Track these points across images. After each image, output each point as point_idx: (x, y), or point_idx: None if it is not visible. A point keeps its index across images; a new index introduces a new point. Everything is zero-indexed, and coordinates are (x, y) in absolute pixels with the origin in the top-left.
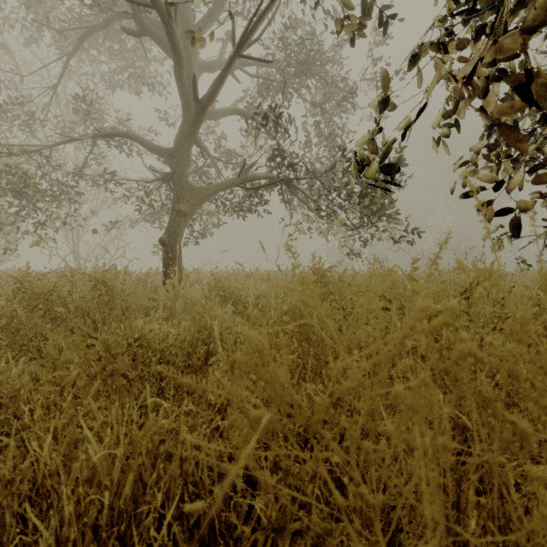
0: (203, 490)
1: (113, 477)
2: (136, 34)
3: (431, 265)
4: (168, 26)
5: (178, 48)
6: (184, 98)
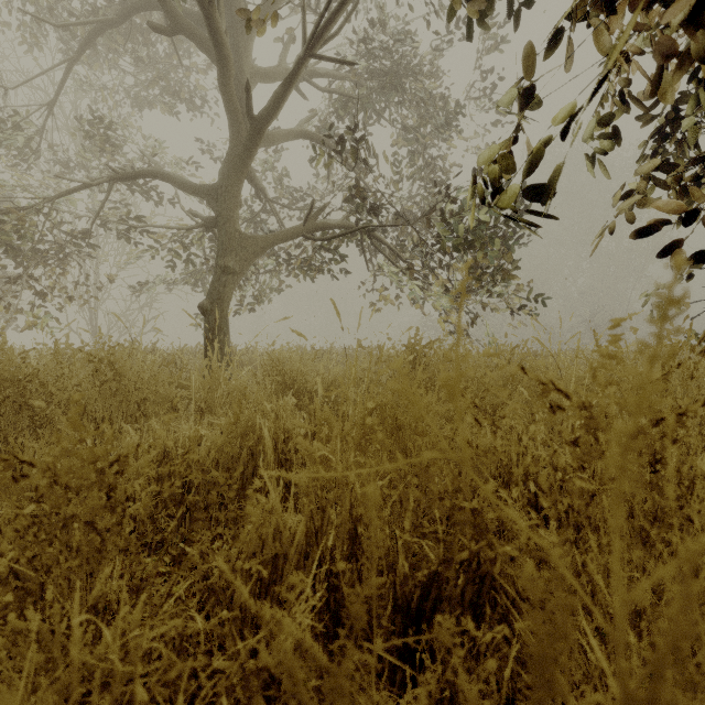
0: None
1: None
2: (167, 29)
3: None
4: (209, 13)
5: (222, 45)
6: (231, 115)
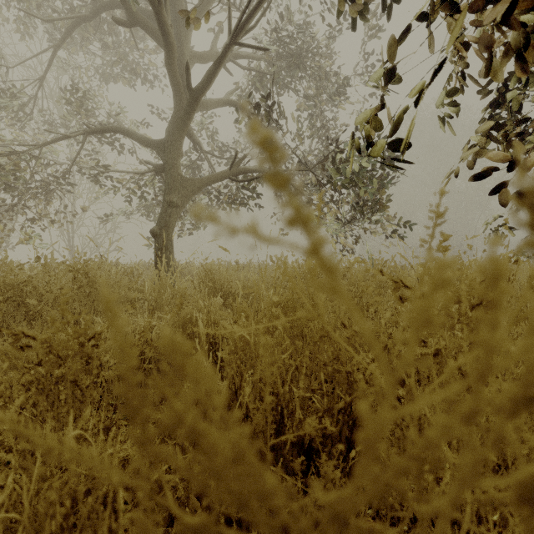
0: None
1: None
2: (127, 23)
3: None
4: (158, 11)
5: (168, 35)
6: (175, 88)
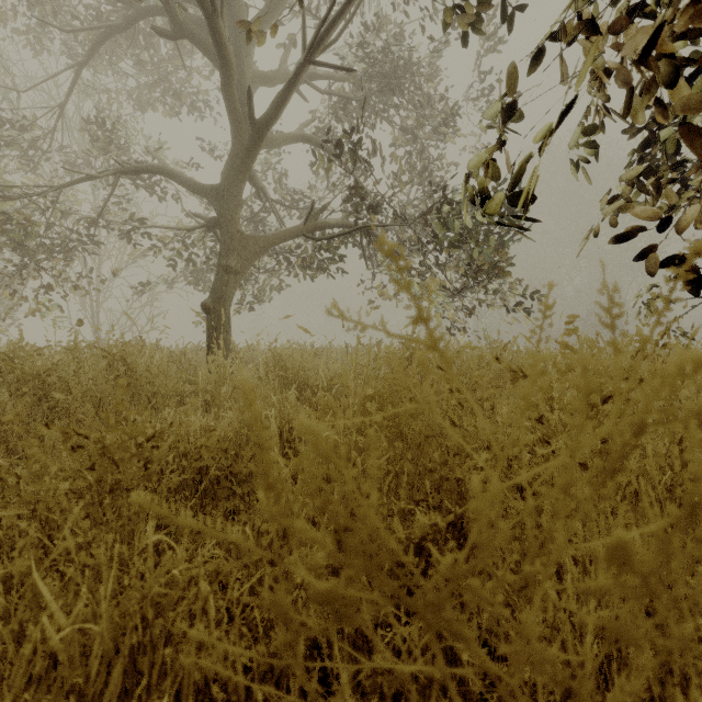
0: (238, 694)
1: (91, 666)
2: (171, 35)
3: (664, 297)
4: (213, 21)
5: (225, 51)
6: (234, 119)
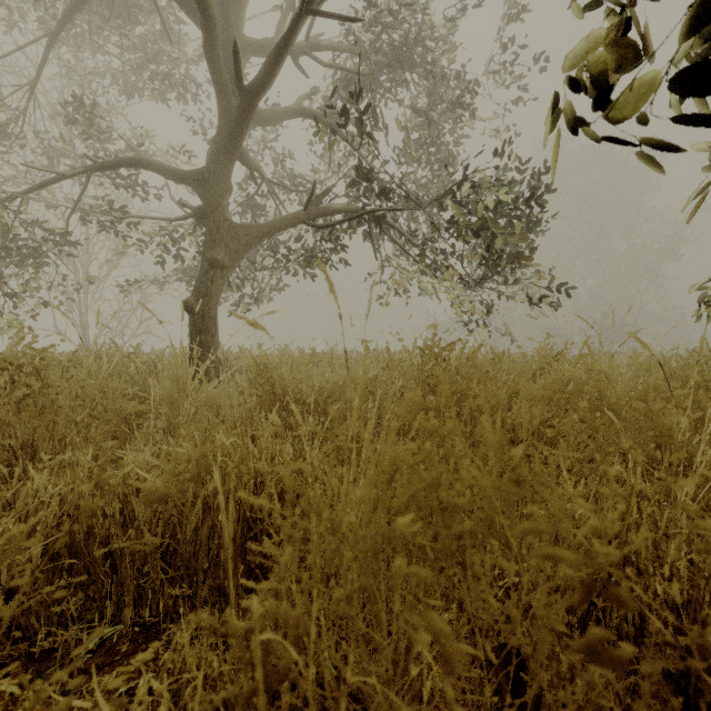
0: None
1: None
2: None
3: None
4: None
5: (207, 2)
6: (220, 88)
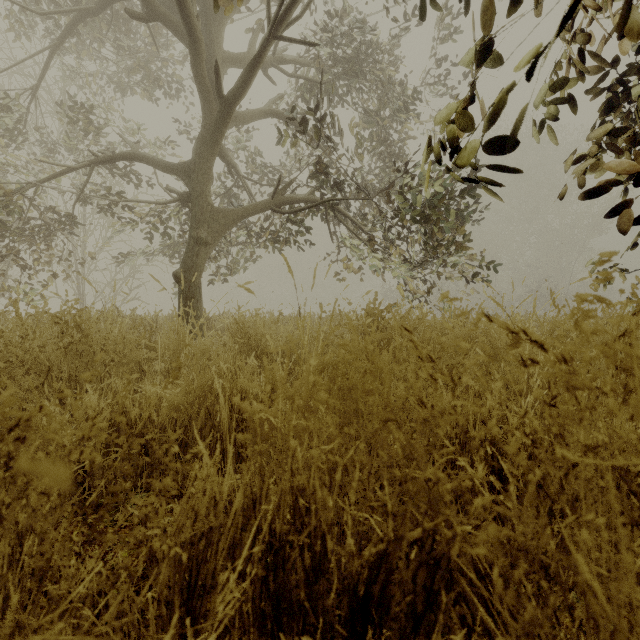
0: None
1: None
2: (143, 15)
3: None
4: None
5: (194, 28)
6: (204, 96)
